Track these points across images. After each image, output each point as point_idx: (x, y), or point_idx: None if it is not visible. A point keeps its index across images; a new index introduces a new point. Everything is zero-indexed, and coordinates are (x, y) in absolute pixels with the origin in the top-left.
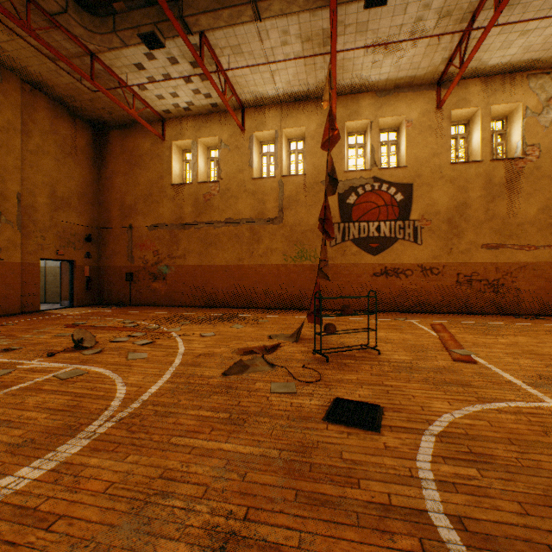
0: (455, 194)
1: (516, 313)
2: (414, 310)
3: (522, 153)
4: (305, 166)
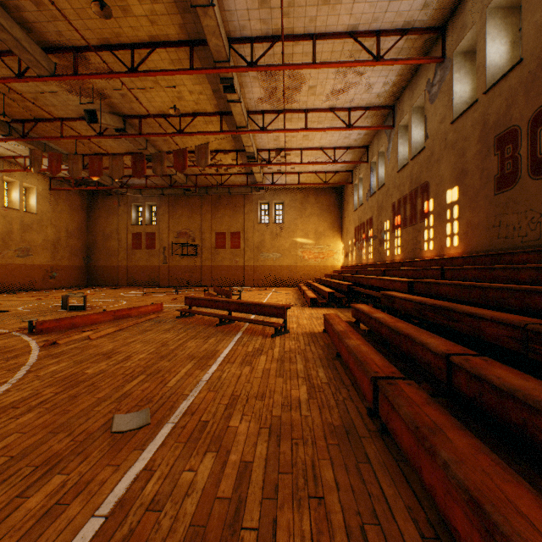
0: None
1: None
2: None
3: None
4: None
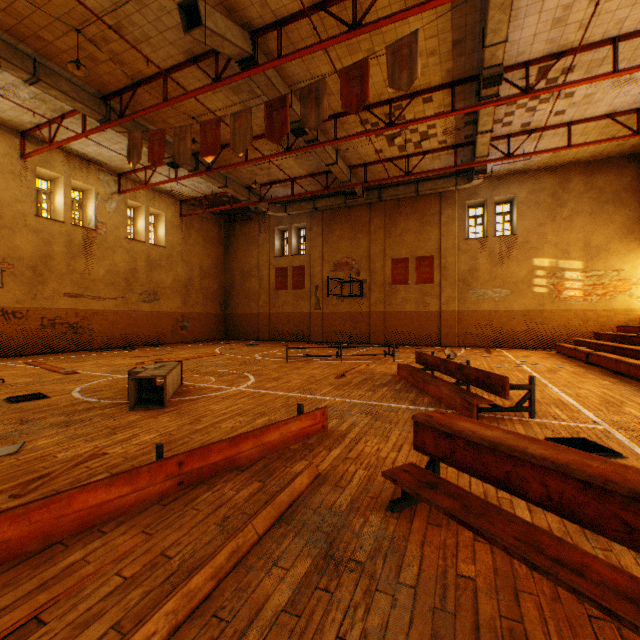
0: (42, 245)
1: (92, 349)
2: None
3: (96, 226)
4: None
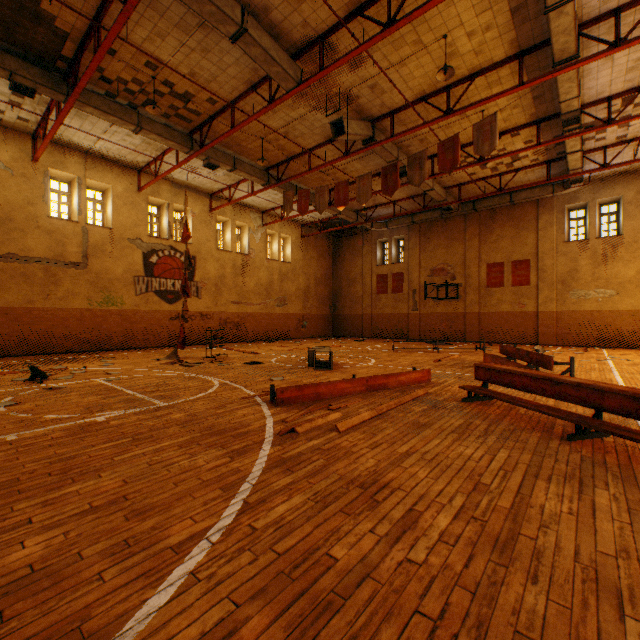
0: (220, 269)
1: (246, 341)
2: (197, 343)
3: (249, 252)
4: (113, 221)
